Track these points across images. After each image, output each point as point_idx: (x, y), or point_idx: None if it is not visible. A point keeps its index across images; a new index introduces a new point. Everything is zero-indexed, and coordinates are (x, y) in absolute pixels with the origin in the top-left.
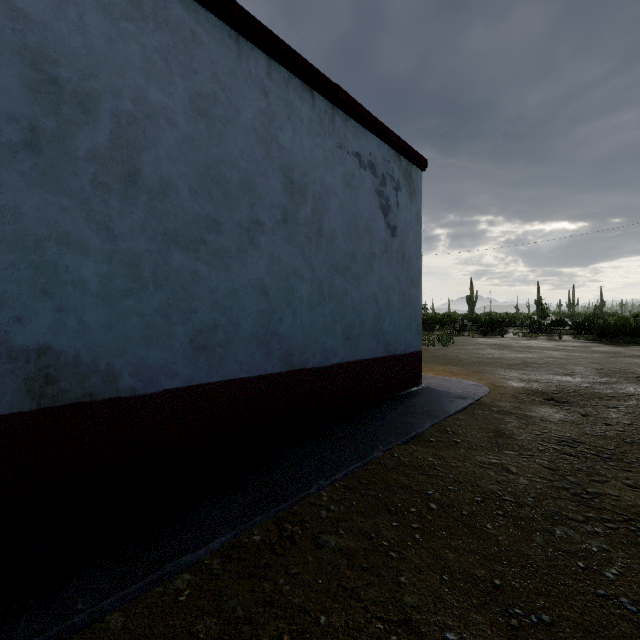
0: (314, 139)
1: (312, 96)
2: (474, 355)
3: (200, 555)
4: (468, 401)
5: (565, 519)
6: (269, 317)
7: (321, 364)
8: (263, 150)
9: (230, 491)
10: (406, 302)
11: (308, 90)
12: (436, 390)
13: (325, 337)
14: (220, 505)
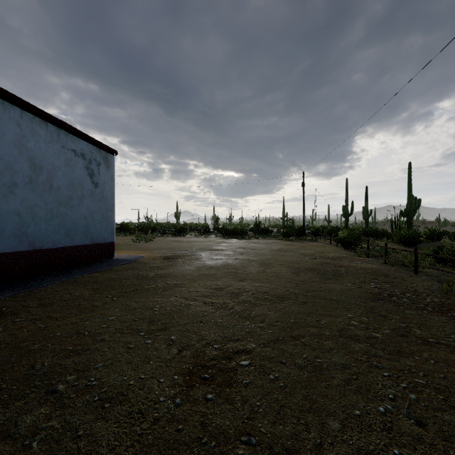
0: (48, 144)
1: (47, 125)
2: (157, 245)
3: (0, 298)
4: (131, 261)
5: (128, 278)
6: (21, 225)
7: (52, 247)
8: (18, 151)
9: (6, 289)
10: (105, 218)
11: (44, 122)
12: (120, 259)
13: (54, 235)
14: (3, 291)
